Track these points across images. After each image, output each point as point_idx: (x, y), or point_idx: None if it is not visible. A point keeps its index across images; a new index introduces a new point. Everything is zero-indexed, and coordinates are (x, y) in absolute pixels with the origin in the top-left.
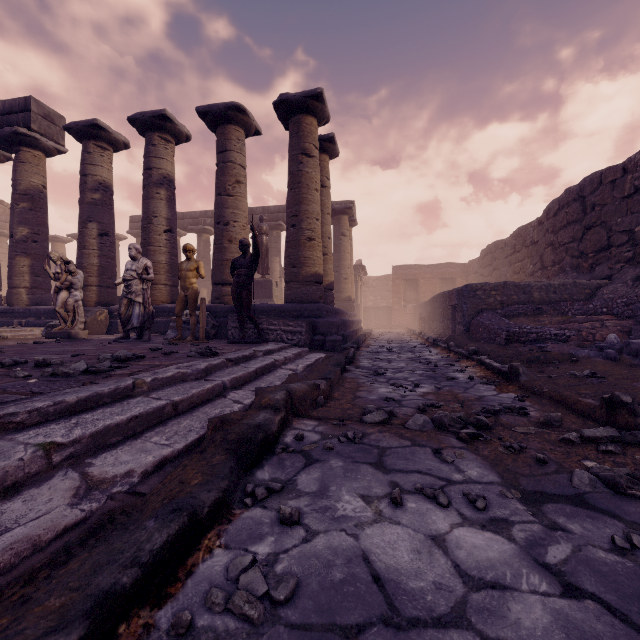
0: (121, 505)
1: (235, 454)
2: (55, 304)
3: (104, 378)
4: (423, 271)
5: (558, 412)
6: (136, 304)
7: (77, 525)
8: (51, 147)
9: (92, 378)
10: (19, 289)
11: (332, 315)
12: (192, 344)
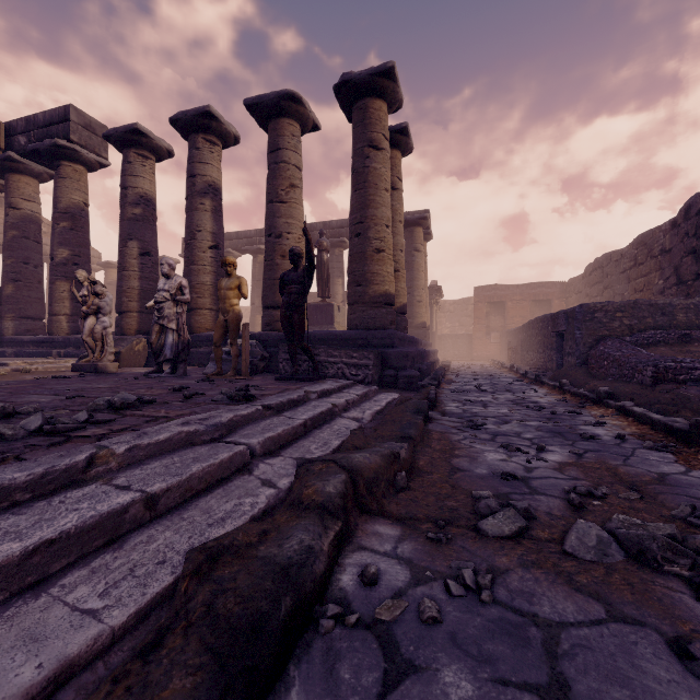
0: None
1: (219, 672)
2: (82, 332)
3: (50, 446)
4: (511, 292)
5: None
6: (169, 331)
7: None
8: (92, 160)
9: (32, 445)
10: (59, 316)
11: (405, 344)
12: (230, 381)
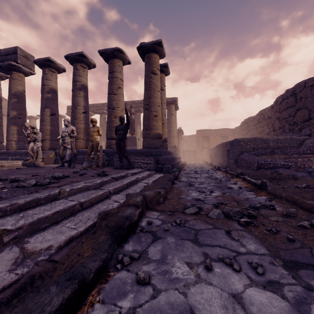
0: (41, 269)
1: (112, 235)
2: (27, 149)
3: (43, 189)
4: (212, 132)
5: (292, 208)
6: (67, 149)
7: (11, 285)
8: (27, 71)
9: (37, 189)
10: (12, 142)
11: (166, 154)
12: (95, 169)
